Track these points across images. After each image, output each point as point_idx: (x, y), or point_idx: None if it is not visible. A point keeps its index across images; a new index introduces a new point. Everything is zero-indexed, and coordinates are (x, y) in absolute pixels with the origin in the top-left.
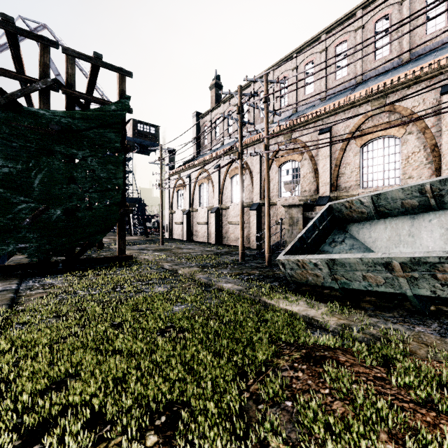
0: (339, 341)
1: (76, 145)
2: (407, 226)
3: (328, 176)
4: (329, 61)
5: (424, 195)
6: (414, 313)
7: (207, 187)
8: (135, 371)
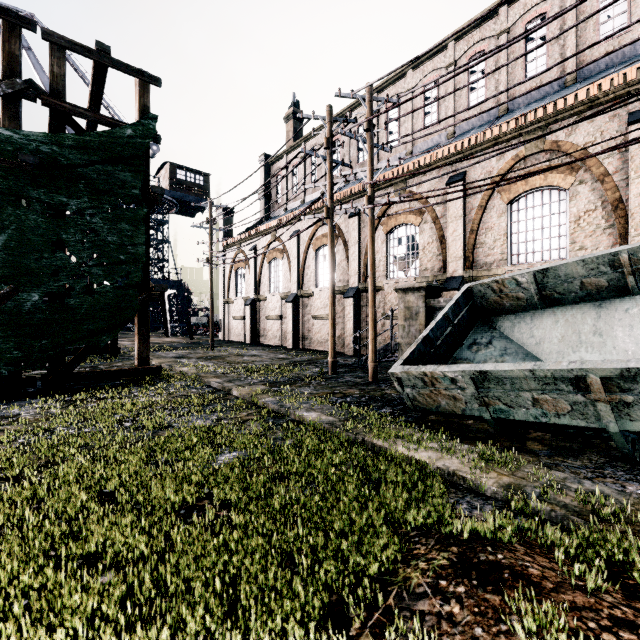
0: (515, 525)
1: (66, 190)
2: (590, 319)
3: (460, 246)
4: (459, 81)
5: (618, 270)
6: (615, 459)
7: (281, 264)
8: (116, 611)
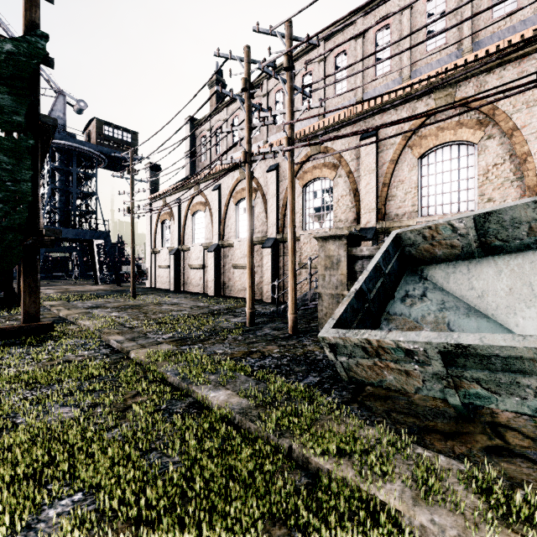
0: None
1: None
2: None
3: (374, 198)
4: (367, 52)
5: None
6: None
7: (203, 216)
8: None
